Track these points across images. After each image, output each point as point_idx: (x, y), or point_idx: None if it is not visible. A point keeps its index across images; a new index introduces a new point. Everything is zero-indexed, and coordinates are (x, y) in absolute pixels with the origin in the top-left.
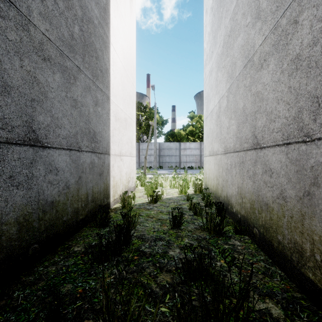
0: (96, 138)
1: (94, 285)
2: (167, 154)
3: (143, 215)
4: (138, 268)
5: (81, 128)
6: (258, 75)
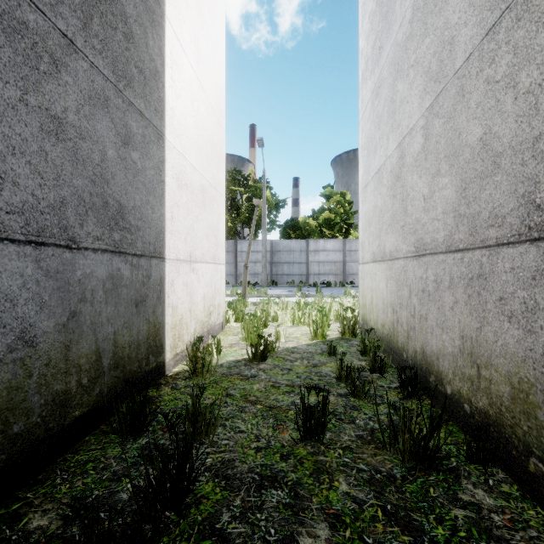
0: (127, 220)
1: None
2: (286, 260)
3: (234, 395)
4: None
5: (79, 192)
6: None
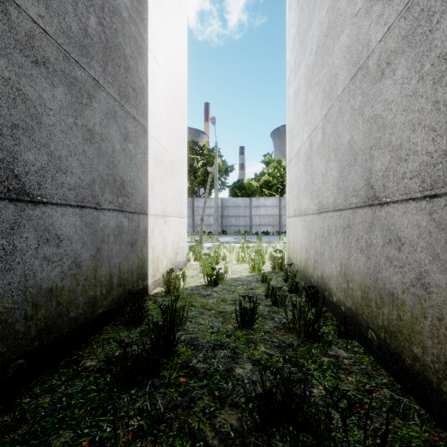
0: (126, 189)
1: (109, 432)
2: (233, 214)
3: (196, 306)
4: (184, 399)
5: (101, 174)
6: (376, 88)
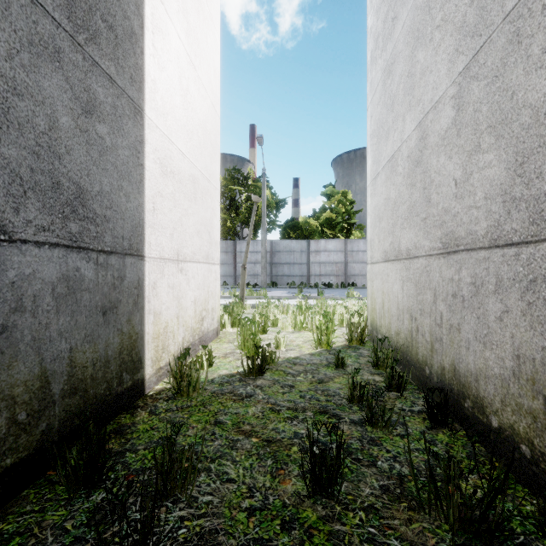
0: (90, 207)
1: None
2: (286, 260)
3: (224, 423)
4: None
5: (12, 166)
6: None
